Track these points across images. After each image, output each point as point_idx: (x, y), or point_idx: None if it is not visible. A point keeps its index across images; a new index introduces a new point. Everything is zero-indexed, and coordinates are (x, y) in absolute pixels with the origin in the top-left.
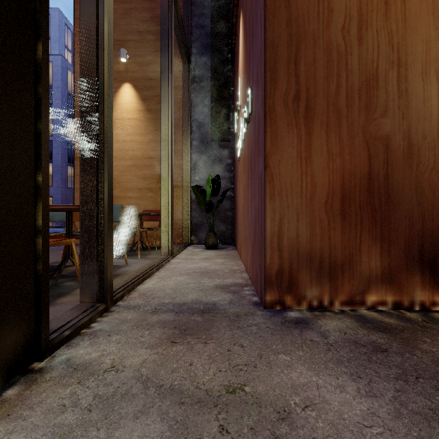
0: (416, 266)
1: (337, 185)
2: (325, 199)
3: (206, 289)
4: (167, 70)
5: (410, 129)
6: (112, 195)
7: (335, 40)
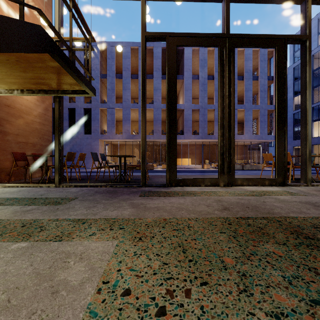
0: None
1: None
2: None
3: None
4: None
5: None
6: (310, 152)
7: None
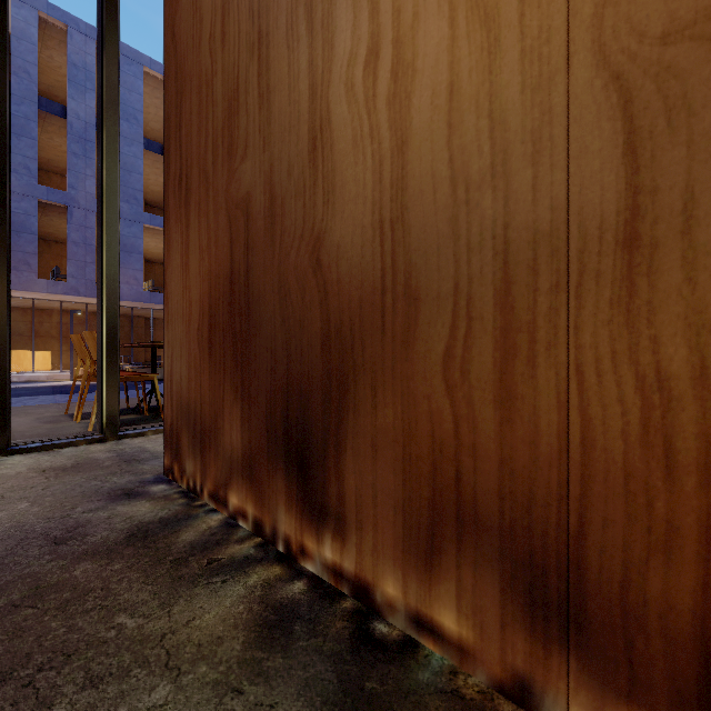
0: (279, 456)
1: (206, 299)
2: (198, 323)
3: None
4: None
5: (272, 165)
6: (115, 332)
7: (205, 63)
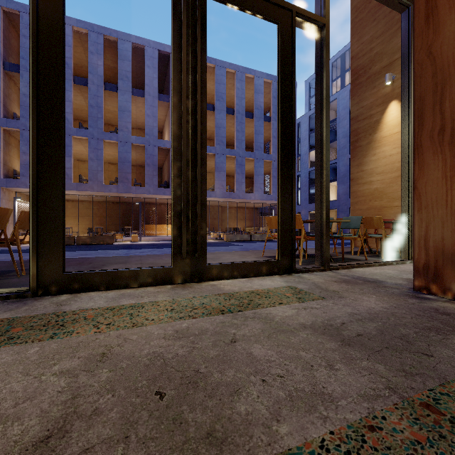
0: None
1: None
2: None
3: (394, 277)
4: (406, 93)
5: None
6: (328, 215)
7: None
